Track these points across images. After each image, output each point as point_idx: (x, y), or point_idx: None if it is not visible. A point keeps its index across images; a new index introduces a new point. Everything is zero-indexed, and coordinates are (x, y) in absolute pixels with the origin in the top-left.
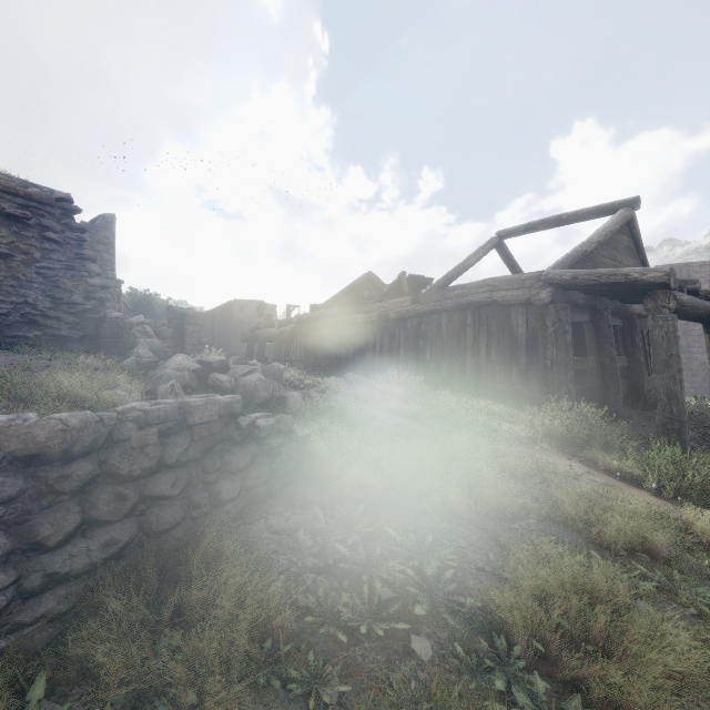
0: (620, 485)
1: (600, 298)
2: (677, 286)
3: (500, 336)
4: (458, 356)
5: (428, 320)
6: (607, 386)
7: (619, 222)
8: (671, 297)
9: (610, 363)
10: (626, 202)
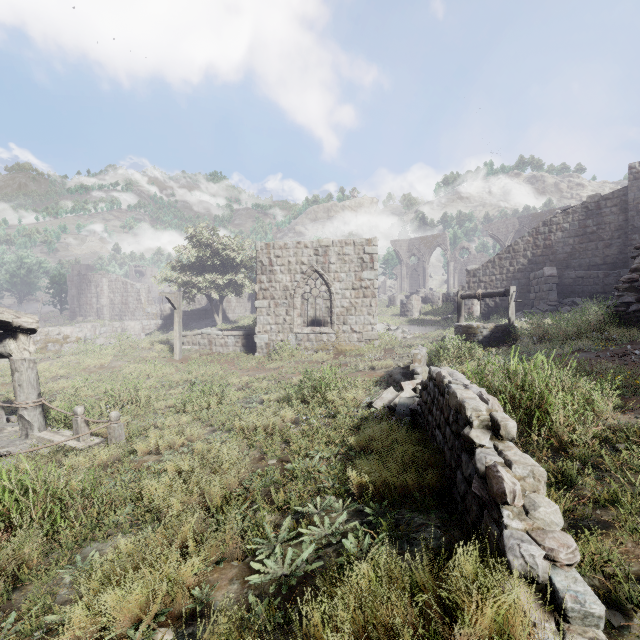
0: None
1: None
2: None
3: None
4: None
5: None
6: None
7: None
8: None
9: None
10: None
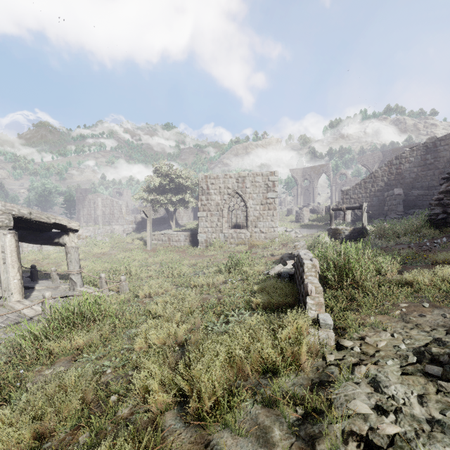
0: None
1: None
2: None
3: None
4: None
5: None
6: None
7: None
8: None
9: None
10: None
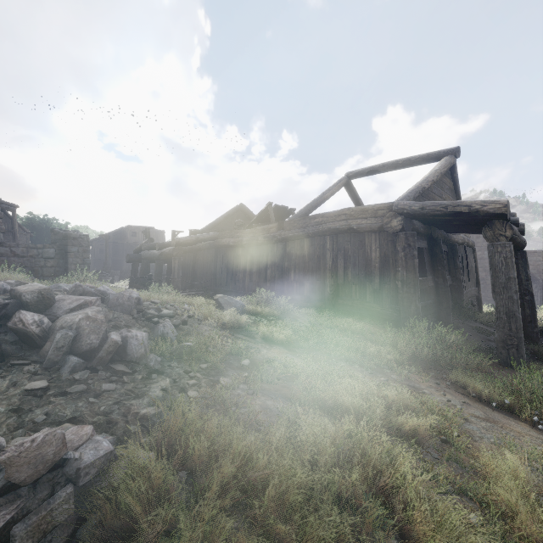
0: (499, 417)
1: (434, 228)
2: (510, 217)
3: (356, 259)
4: (319, 276)
5: (292, 244)
6: (440, 302)
7: (446, 166)
8: (508, 227)
9: (443, 282)
10: (450, 151)
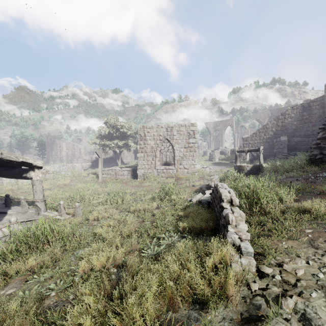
0: None
1: None
2: None
3: None
4: None
5: None
6: None
7: None
8: None
9: None
10: None
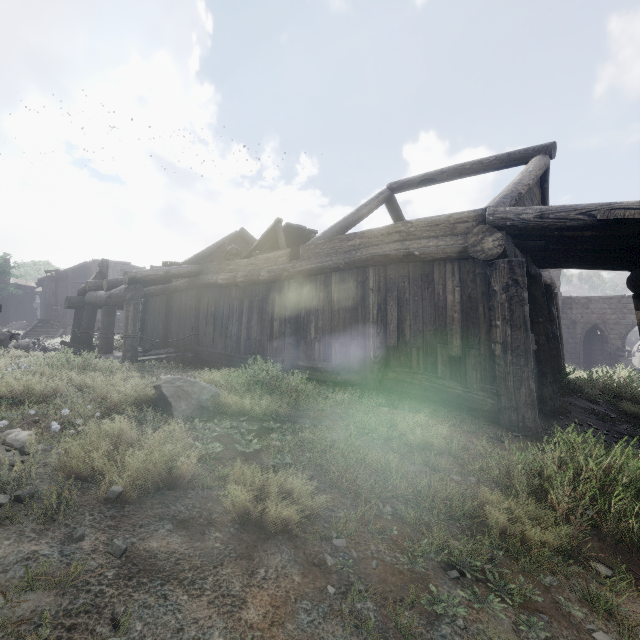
0: None
1: (530, 259)
2: None
3: (418, 306)
4: (355, 333)
5: (312, 281)
6: (543, 373)
7: (541, 167)
8: None
9: (546, 342)
10: (542, 148)
